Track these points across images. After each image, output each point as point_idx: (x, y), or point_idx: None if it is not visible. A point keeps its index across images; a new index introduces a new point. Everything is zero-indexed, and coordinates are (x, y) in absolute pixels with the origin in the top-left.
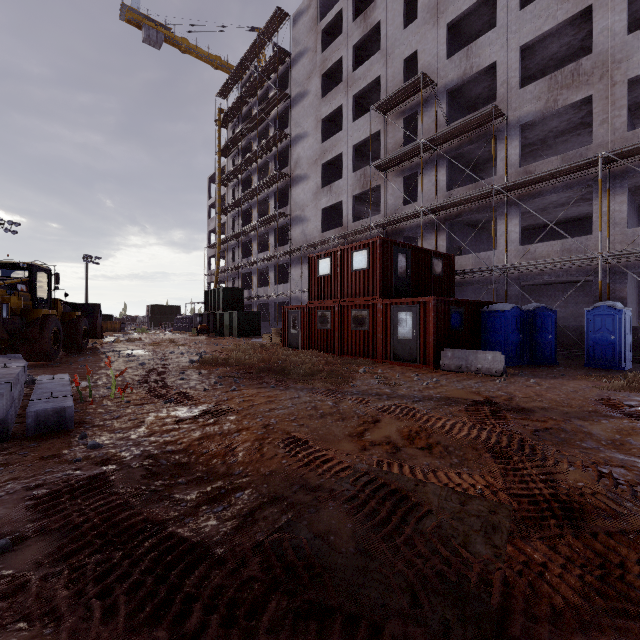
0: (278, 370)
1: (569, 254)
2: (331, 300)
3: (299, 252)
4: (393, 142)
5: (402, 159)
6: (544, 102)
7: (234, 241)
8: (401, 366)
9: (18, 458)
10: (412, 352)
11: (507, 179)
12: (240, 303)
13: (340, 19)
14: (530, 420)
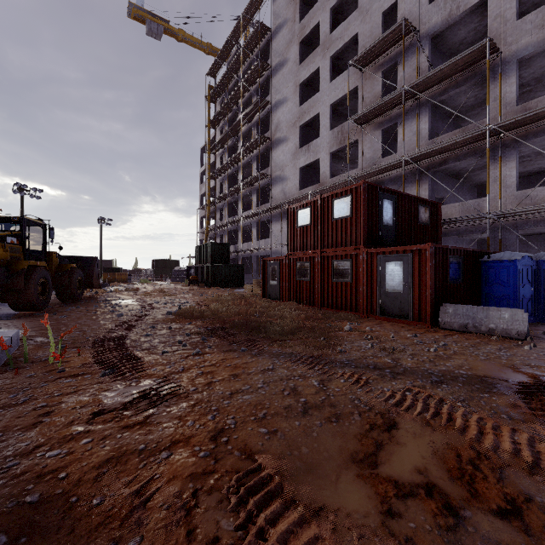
0: (253, 326)
1: None
2: (310, 251)
3: (279, 209)
4: (371, 96)
5: (381, 111)
6: None
7: (222, 202)
8: (390, 322)
9: None
10: (403, 307)
11: (501, 120)
12: (226, 257)
13: None
14: None
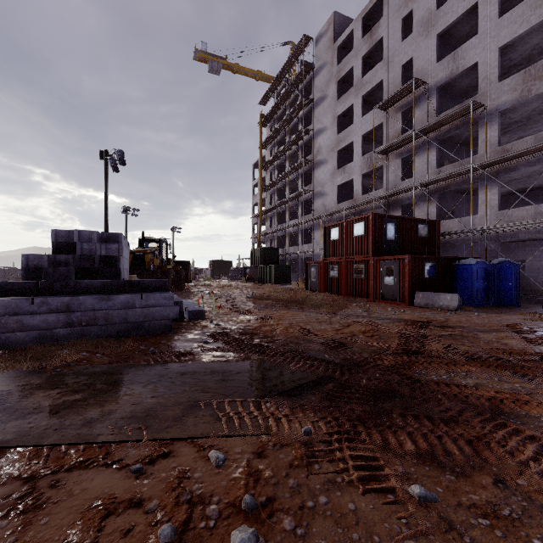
0: (300, 302)
1: (541, 217)
2: (339, 257)
3: (320, 219)
4: (393, 131)
5: (400, 145)
6: (519, 92)
7: (271, 212)
8: (386, 303)
9: (192, 326)
10: (394, 294)
11: (487, 157)
12: (276, 259)
13: (352, 36)
14: (445, 331)
